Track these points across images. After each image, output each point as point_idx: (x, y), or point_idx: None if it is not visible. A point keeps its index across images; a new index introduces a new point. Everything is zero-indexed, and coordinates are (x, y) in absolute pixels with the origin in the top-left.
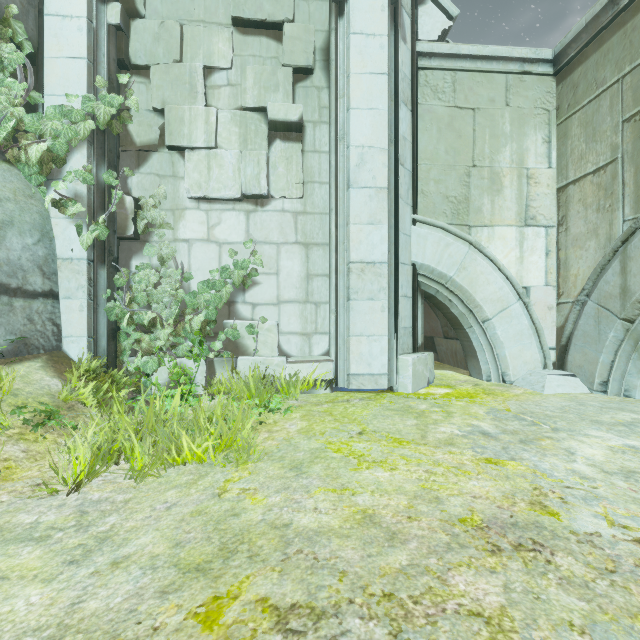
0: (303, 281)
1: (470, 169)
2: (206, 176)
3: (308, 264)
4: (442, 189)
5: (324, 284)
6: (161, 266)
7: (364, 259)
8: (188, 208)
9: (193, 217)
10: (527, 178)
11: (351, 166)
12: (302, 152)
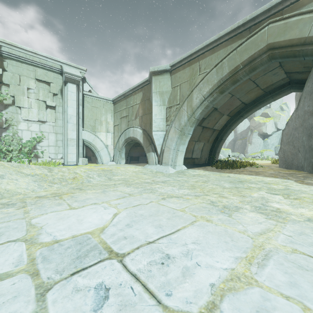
0: (55, 141)
1: (96, 120)
2: (28, 115)
3: (57, 137)
4: (89, 123)
5: (61, 142)
6: (13, 135)
7: (71, 138)
8: (21, 121)
9: (23, 124)
10: (108, 123)
11: (68, 118)
12: (55, 112)
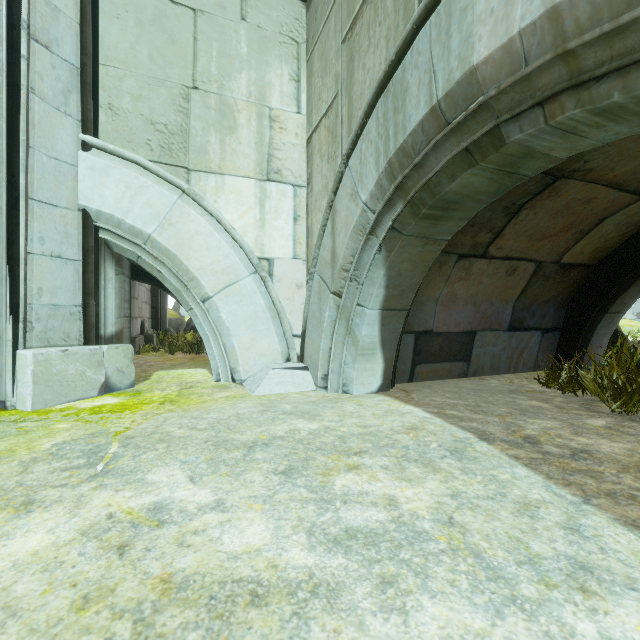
0: None
1: (189, 91)
2: None
3: None
4: (144, 110)
5: None
6: None
7: None
8: None
9: None
10: (270, 120)
11: None
12: None
